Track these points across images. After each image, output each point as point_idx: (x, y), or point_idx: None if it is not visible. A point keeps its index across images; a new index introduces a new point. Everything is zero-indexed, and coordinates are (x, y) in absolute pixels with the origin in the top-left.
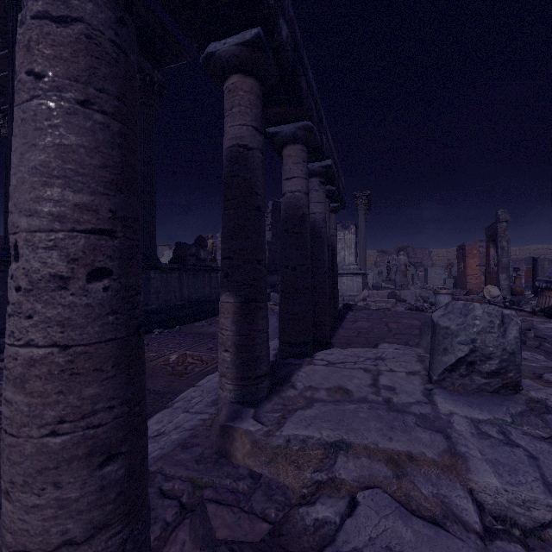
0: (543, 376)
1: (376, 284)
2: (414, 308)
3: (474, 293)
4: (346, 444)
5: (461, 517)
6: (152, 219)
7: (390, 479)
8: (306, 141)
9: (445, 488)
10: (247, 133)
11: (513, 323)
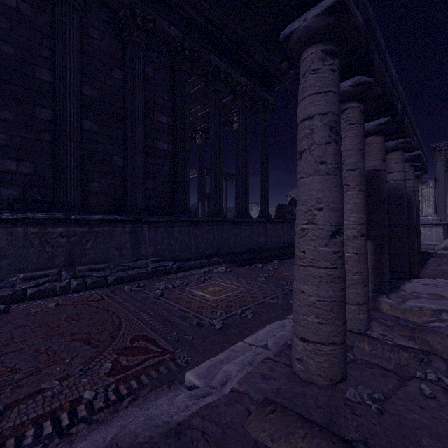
0: None
1: None
2: None
3: None
4: (446, 310)
5: None
6: (267, 191)
7: None
8: (404, 148)
9: None
10: (378, 163)
11: None
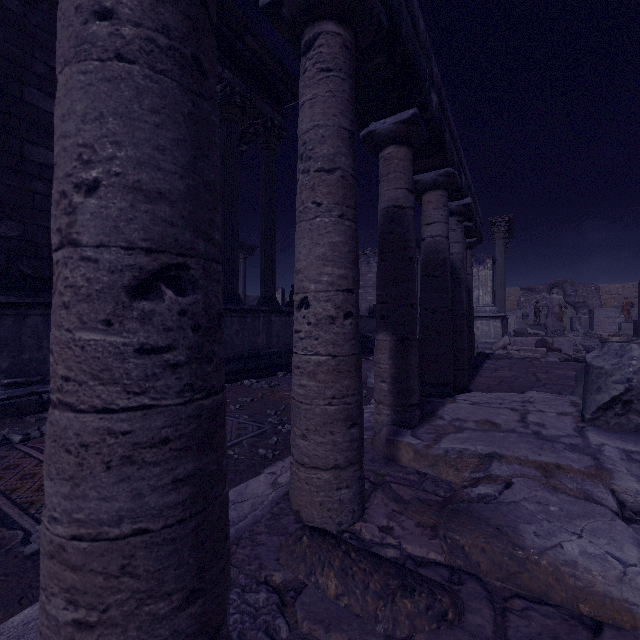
0: None
1: (519, 329)
2: (572, 359)
3: None
4: (499, 455)
5: (600, 502)
6: (272, 262)
7: (539, 477)
8: (447, 186)
9: (588, 486)
10: (401, 195)
11: None
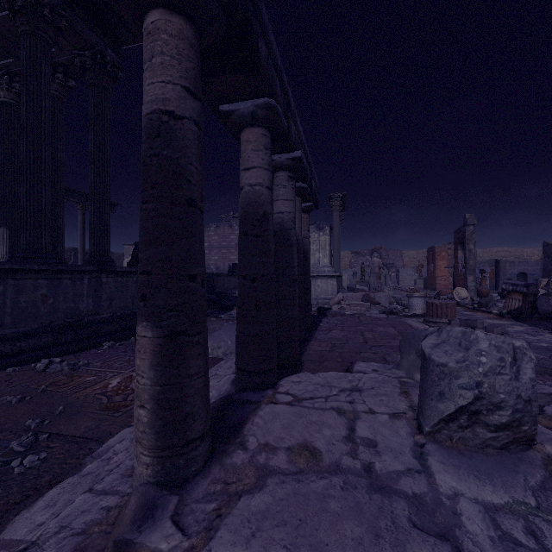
0: (545, 410)
1: (350, 285)
2: (388, 311)
3: (444, 294)
4: None
5: None
6: (104, 216)
7: None
8: (269, 123)
9: None
10: (173, 94)
11: (527, 359)
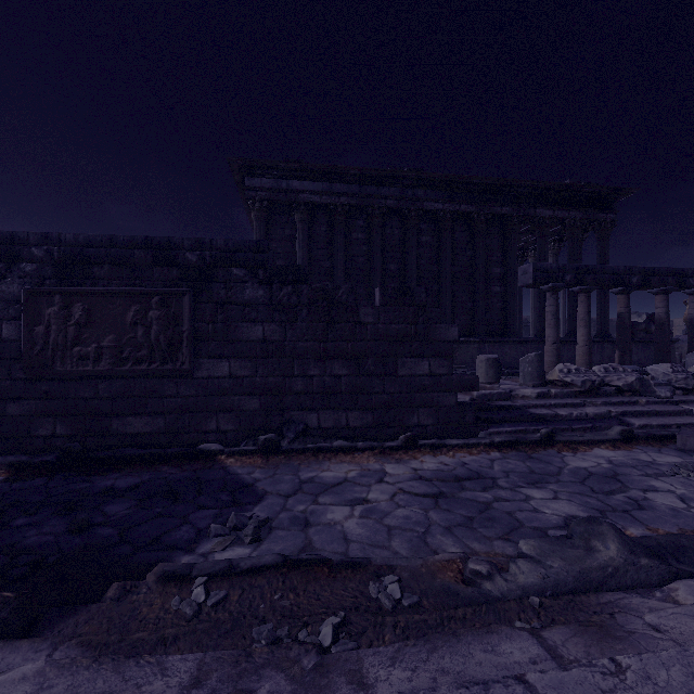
0: None
1: None
2: None
3: None
4: None
5: None
6: (605, 310)
7: None
8: (664, 293)
9: None
10: (622, 309)
11: None
